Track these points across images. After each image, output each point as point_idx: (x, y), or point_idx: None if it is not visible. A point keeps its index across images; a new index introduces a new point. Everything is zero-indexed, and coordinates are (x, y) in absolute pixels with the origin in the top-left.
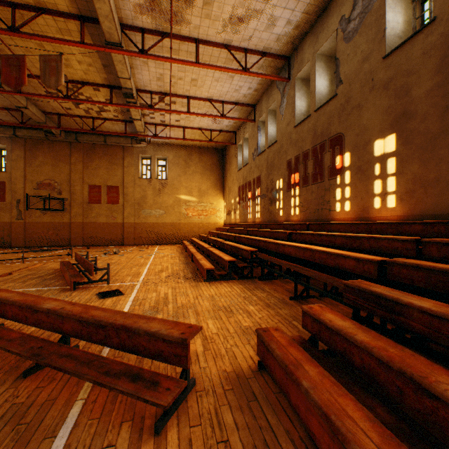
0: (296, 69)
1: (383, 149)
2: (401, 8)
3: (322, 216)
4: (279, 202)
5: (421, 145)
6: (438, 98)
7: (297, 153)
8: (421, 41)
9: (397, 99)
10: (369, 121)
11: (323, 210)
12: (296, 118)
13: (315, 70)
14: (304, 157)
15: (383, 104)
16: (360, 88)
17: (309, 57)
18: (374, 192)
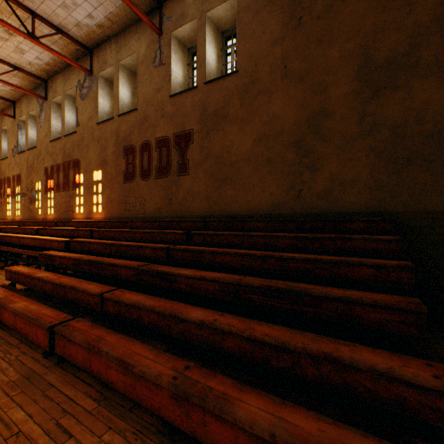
0: (52, 94)
1: (98, 177)
2: (109, 99)
3: (69, 216)
4: (39, 202)
5: (110, 180)
6: (115, 159)
7: (53, 163)
8: (110, 125)
9: (103, 151)
10: (92, 158)
11: (69, 212)
12: (52, 134)
13: (65, 105)
14: (57, 168)
15: (98, 151)
16: (88, 135)
17: (61, 92)
18: (94, 202)
